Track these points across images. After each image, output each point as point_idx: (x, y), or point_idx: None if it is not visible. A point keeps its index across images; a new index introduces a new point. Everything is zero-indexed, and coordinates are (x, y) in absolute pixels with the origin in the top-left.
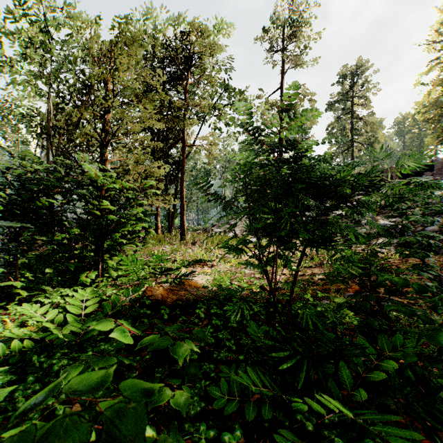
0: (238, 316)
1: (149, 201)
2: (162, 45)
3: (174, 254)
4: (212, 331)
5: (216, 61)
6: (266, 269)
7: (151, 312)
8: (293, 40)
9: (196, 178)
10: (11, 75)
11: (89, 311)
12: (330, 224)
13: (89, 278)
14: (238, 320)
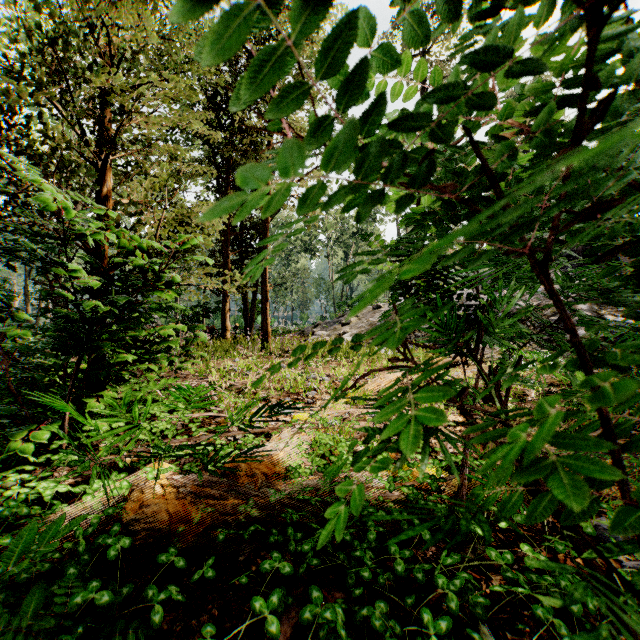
0: None
1: (196, 279)
2: None
3: (245, 374)
4: None
5: None
6: None
7: (111, 597)
8: (439, 37)
9: (289, 255)
10: None
11: None
12: None
13: (28, 444)
14: None
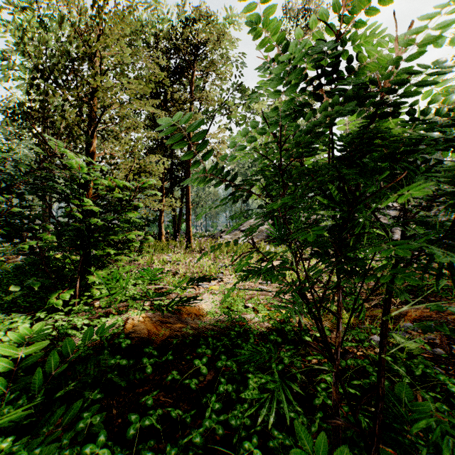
0: (271, 420)
1: (146, 203)
2: (166, 34)
3: (177, 264)
4: (218, 409)
5: (225, 53)
6: (320, 314)
7: (127, 362)
8: (307, 33)
9: None
10: (2, 68)
11: (26, 366)
12: (446, 228)
13: (59, 300)
14: (261, 382)
